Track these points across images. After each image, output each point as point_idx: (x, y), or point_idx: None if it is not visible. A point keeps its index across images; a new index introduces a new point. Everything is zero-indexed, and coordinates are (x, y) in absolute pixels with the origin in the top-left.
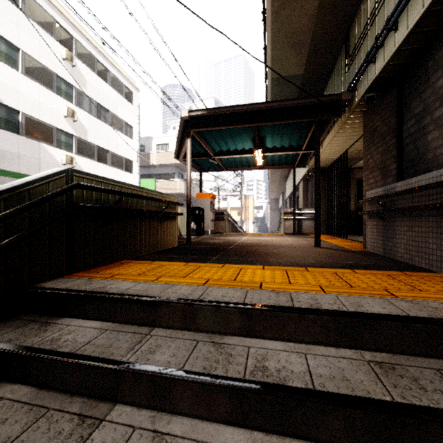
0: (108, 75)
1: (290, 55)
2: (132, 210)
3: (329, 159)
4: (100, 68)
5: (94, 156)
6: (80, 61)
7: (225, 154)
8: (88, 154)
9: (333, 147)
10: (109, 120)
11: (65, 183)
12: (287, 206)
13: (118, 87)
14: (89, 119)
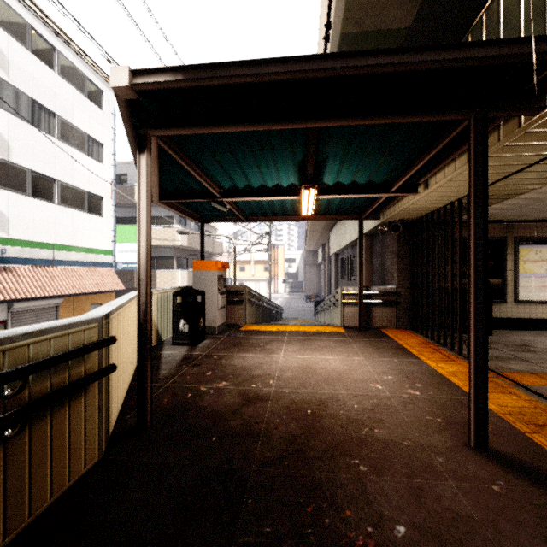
0: (55, 56)
1: None
2: None
3: (427, 208)
4: (39, 44)
5: (26, 188)
6: None
7: (243, 193)
8: (12, 184)
9: (452, 187)
10: (56, 129)
11: None
12: (332, 265)
13: (74, 79)
14: (15, 125)
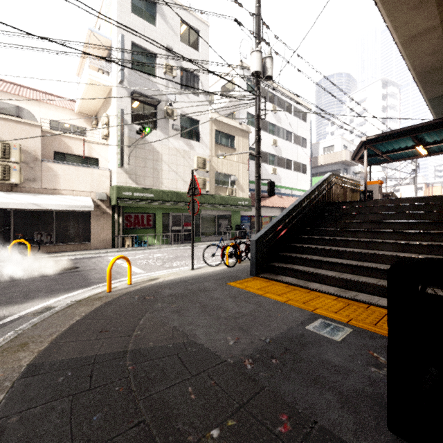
0: (291, 108)
1: (439, 87)
2: (345, 186)
3: None
4: (287, 106)
5: (284, 166)
6: (278, 108)
7: (390, 152)
8: (281, 165)
9: None
10: (292, 139)
11: (331, 177)
12: None
13: (297, 114)
14: (282, 142)
